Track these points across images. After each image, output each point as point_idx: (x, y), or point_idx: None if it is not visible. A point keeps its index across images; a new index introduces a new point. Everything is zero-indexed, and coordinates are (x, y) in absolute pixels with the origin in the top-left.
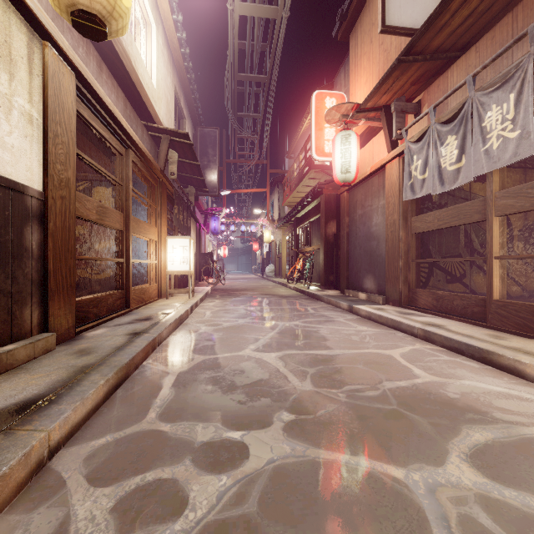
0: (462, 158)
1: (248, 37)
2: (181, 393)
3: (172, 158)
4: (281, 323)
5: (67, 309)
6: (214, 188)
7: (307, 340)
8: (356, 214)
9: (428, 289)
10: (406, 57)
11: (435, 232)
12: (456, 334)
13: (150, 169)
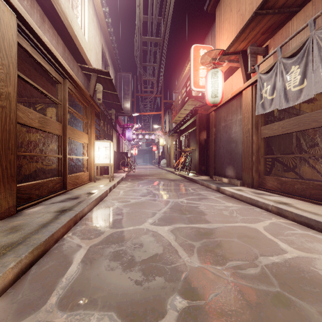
0: (304, 81)
1: (149, 12)
2: (86, 270)
3: (99, 89)
4: (171, 200)
5: (7, 193)
6: (128, 111)
7: (191, 215)
8: (220, 126)
9: (271, 176)
10: (261, 10)
11: (276, 137)
12: (304, 211)
13: (82, 95)
